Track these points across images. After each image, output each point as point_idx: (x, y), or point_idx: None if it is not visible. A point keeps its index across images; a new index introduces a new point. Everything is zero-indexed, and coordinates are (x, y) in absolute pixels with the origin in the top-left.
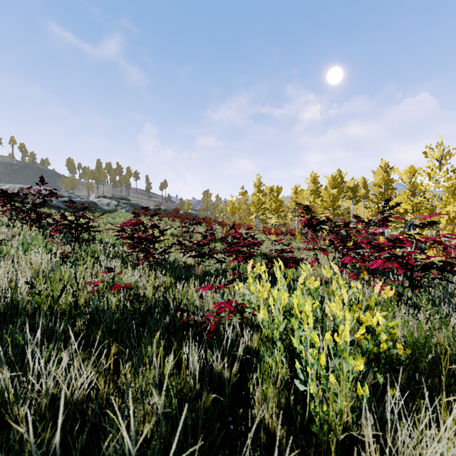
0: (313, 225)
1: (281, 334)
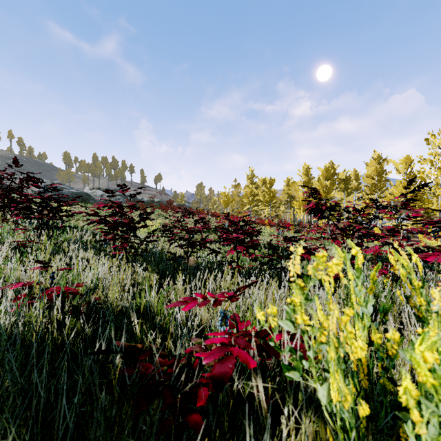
0: (320, 211)
1: (375, 428)
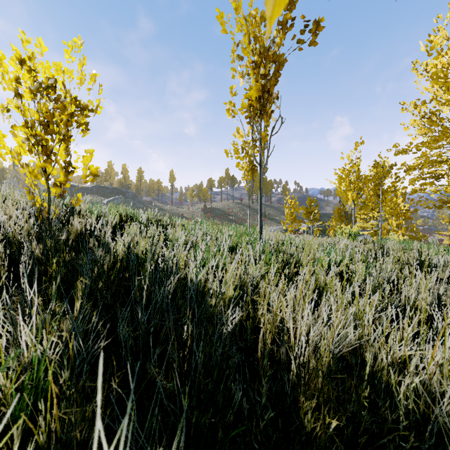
0: None
1: None
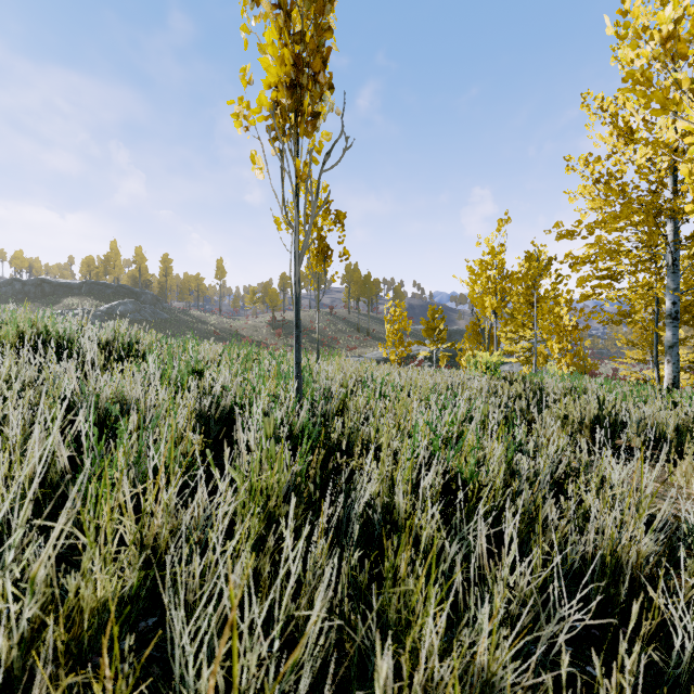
0: None
1: None
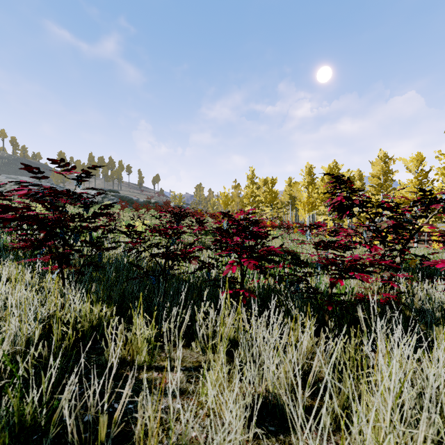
0: (347, 207)
1: None
